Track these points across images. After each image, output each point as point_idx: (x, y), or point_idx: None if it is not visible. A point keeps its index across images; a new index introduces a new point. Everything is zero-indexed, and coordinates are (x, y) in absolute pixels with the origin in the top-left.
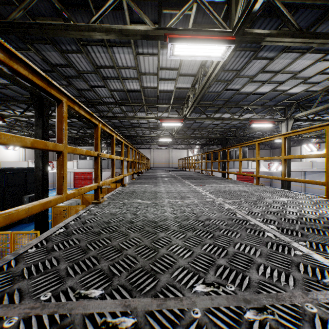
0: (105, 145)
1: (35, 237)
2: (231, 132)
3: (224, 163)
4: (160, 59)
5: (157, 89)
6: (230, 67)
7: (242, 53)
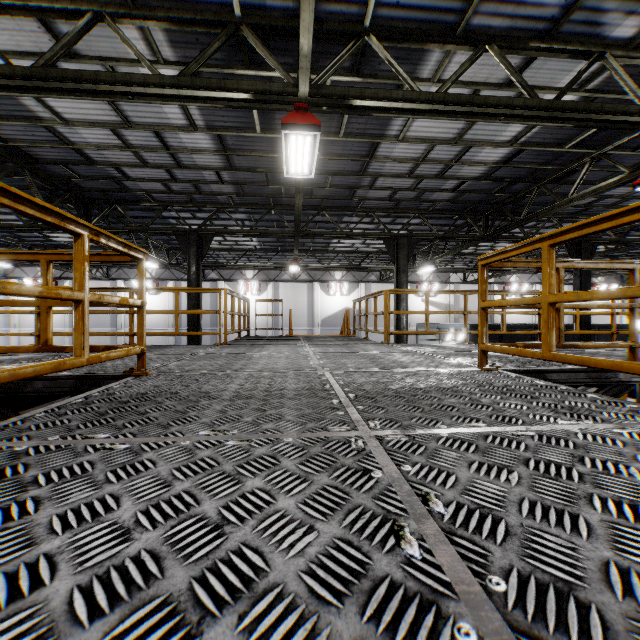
0: None
1: None
2: None
3: None
4: None
5: None
6: None
7: None
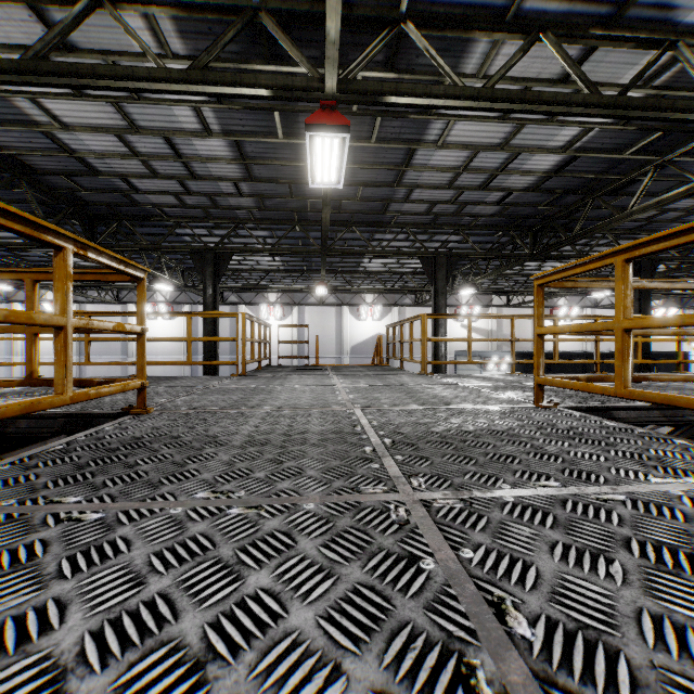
0: None
1: None
2: None
3: None
4: None
5: None
6: None
7: None
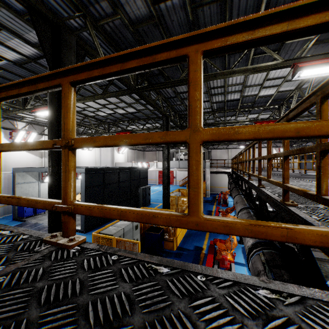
0: (184, 147)
1: None
2: None
3: None
4: (269, 73)
5: (256, 96)
6: None
7: None
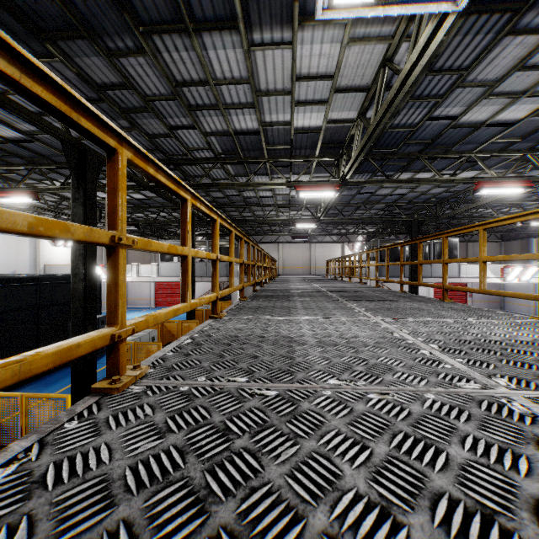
0: (204, 238)
1: (63, 406)
2: (428, 209)
3: (415, 268)
4: (297, 56)
5: (290, 125)
6: (446, 61)
7: (482, 21)
